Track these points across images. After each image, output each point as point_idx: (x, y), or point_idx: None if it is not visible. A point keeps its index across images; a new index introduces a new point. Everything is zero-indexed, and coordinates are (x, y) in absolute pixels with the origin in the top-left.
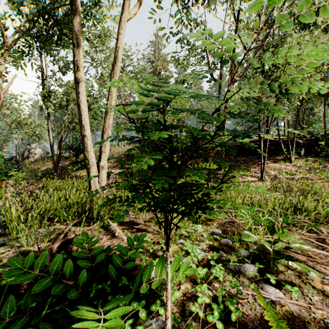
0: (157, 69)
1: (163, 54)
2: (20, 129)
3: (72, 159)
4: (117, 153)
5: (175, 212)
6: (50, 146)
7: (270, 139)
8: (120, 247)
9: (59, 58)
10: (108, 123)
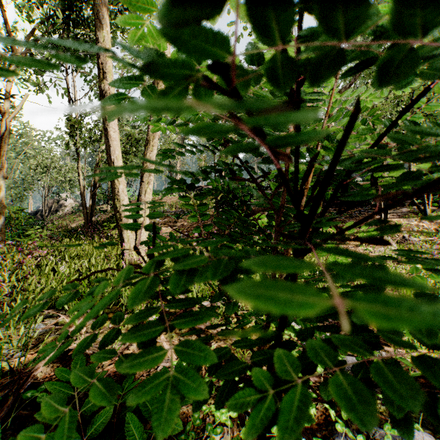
0: None
1: None
2: (46, 174)
3: (111, 212)
4: (170, 205)
5: None
6: (81, 196)
7: None
8: None
9: (94, 78)
10: (150, 157)
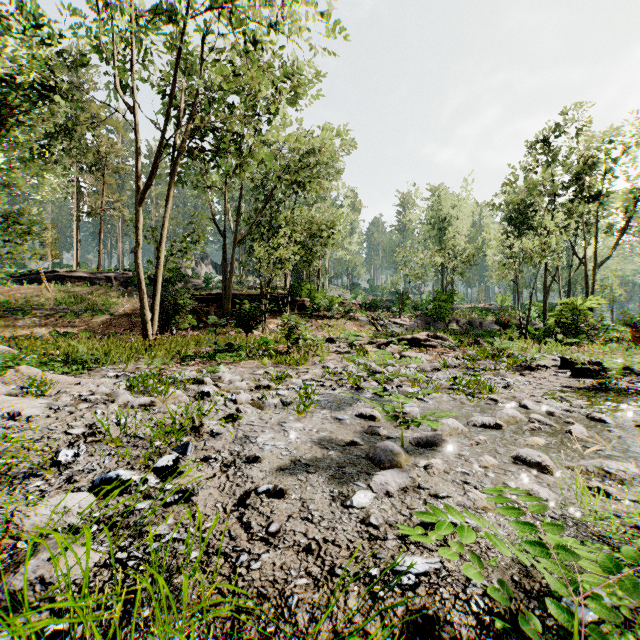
0: (100, 150)
1: (95, 105)
2: None
3: None
4: (31, 300)
5: (249, 329)
6: None
7: (271, 293)
8: (226, 345)
9: None
10: (158, 287)
